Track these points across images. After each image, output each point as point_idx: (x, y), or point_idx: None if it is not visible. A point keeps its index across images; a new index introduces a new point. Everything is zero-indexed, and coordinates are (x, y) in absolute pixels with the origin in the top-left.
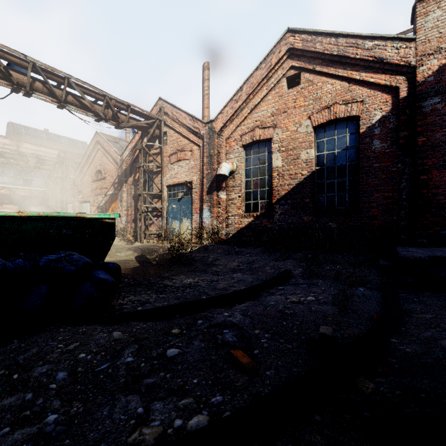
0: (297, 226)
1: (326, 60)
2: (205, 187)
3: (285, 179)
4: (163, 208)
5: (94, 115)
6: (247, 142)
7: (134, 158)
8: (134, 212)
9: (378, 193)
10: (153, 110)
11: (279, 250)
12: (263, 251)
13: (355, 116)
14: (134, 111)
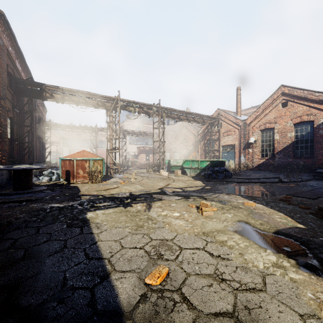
0: (286, 163)
1: (299, 98)
2: (242, 147)
3: (280, 144)
4: (220, 155)
5: (197, 122)
6: (262, 129)
7: (204, 133)
8: (204, 157)
9: (321, 150)
10: (214, 113)
11: (277, 172)
12: (269, 172)
13: (311, 120)
14: (209, 118)
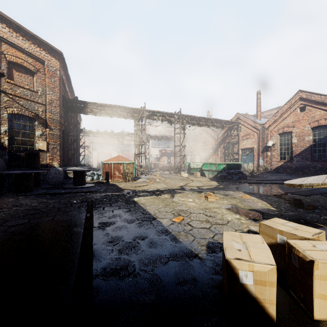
0: (304, 165)
1: (316, 102)
2: (260, 150)
3: (298, 147)
4: (239, 158)
5: (216, 127)
6: (280, 132)
7: (223, 137)
8: (223, 160)
9: None
10: (234, 117)
11: (294, 174)
12: (287, 174)
13: None
14: (228, 122)
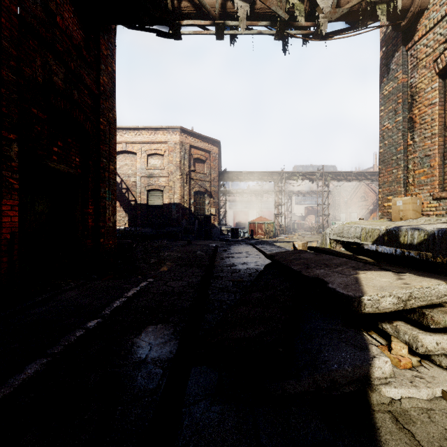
0: None
1: None
2: None
3: None
4: None
5: (371, 181)
6: None
7: None
8: None
9: None
10: None
11: None
12: None
13: None
14: None
